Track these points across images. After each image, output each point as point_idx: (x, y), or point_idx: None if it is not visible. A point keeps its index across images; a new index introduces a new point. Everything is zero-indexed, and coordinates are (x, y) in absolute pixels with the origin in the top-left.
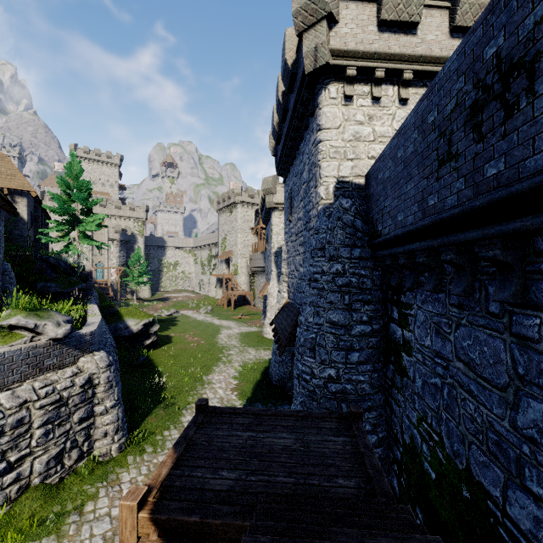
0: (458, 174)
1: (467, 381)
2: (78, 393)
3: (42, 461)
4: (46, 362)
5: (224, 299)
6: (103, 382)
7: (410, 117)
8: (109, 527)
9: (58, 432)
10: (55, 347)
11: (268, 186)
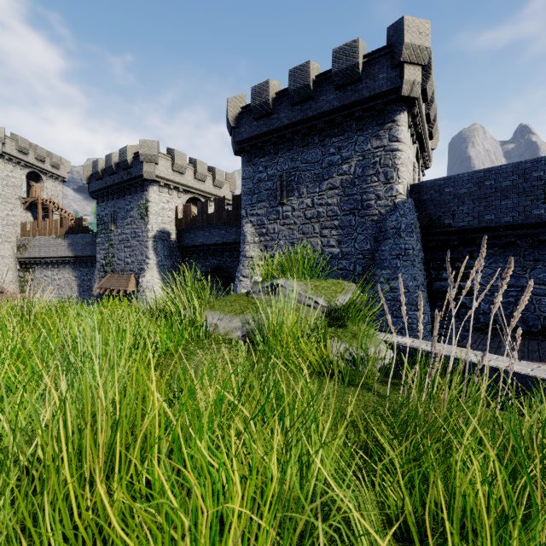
0: None
1: (542, 291)
2: None
3: None
4: None
5: None
6: None
7: (506, 167)
8: None
9: None
10: None
11: (151, 151)
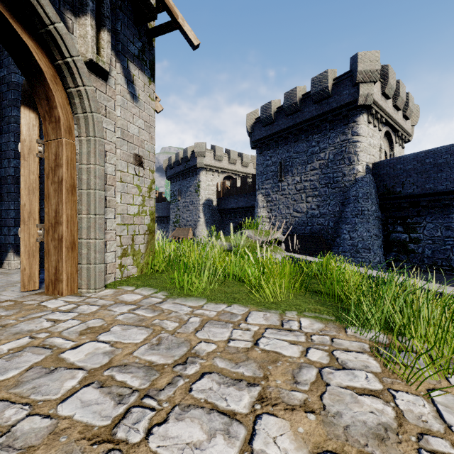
0: None
1: None
2: None
3: None
4: None
5: None
6: None
7: (441, 148)
8: None
9: None
10: None
11: (201, 150)
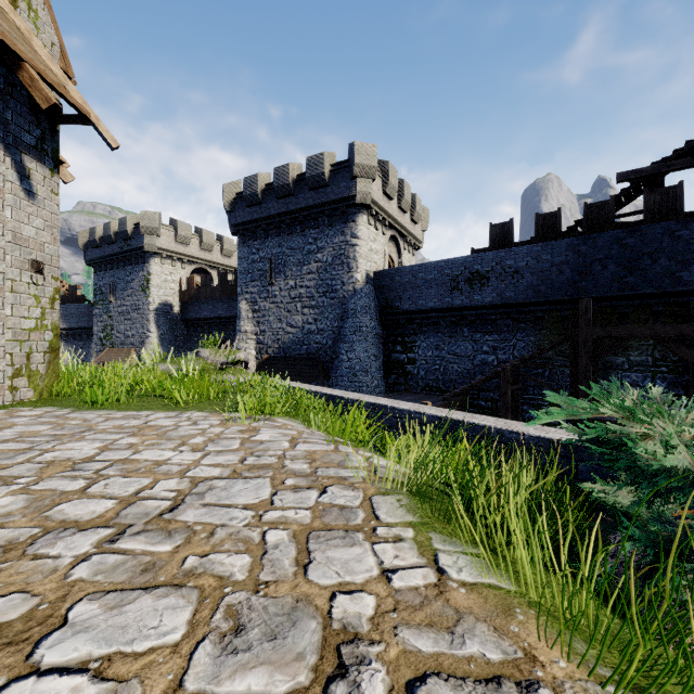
0: (462, 295)
1: (454, 360)
2: None
3: None
4: None
5: None
6: None
7: (431, 264)
8: None
9: None
10: None
11: (152, 224)
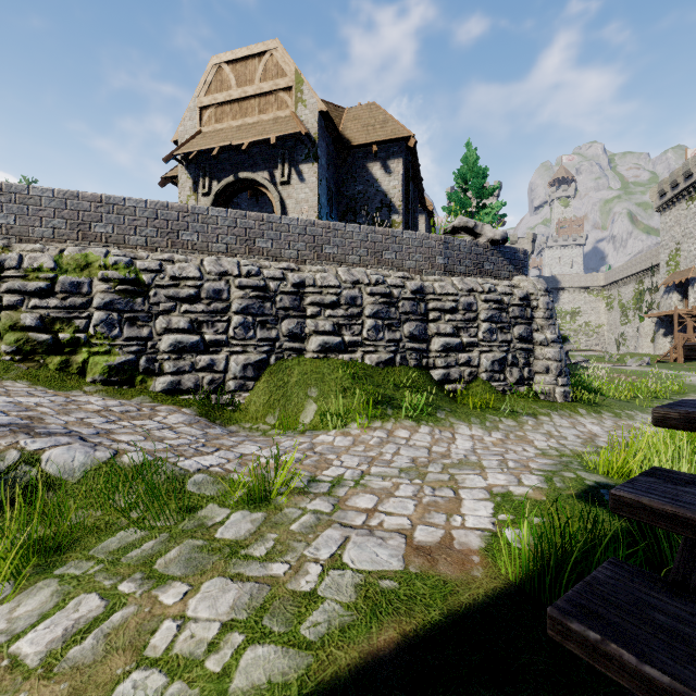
0: None
1: None
2: (517, 306)
3: (488, 359)
4: (484, 266)
5: (677, 346)
6: (542, 307)
7: None
8: (580, 434)
9: (500, 337)
10: (492, 252)
11: None
